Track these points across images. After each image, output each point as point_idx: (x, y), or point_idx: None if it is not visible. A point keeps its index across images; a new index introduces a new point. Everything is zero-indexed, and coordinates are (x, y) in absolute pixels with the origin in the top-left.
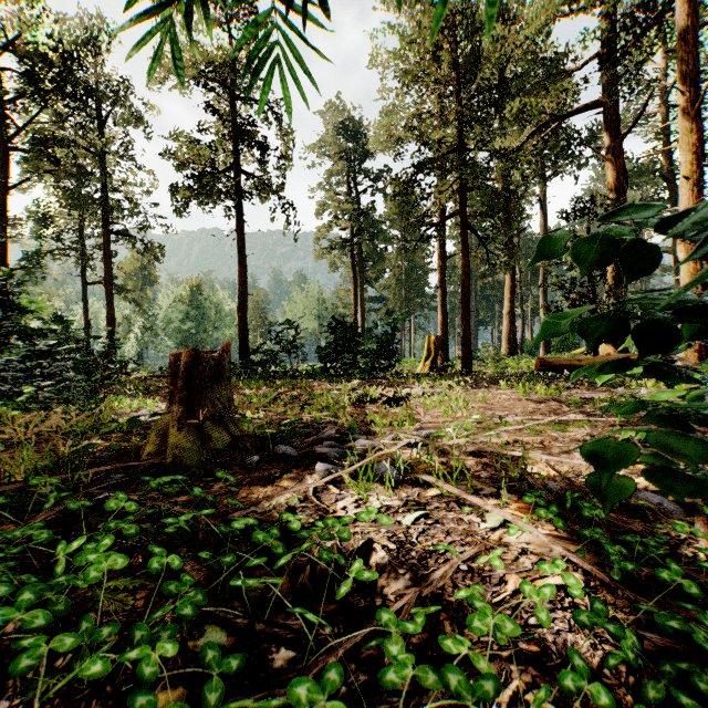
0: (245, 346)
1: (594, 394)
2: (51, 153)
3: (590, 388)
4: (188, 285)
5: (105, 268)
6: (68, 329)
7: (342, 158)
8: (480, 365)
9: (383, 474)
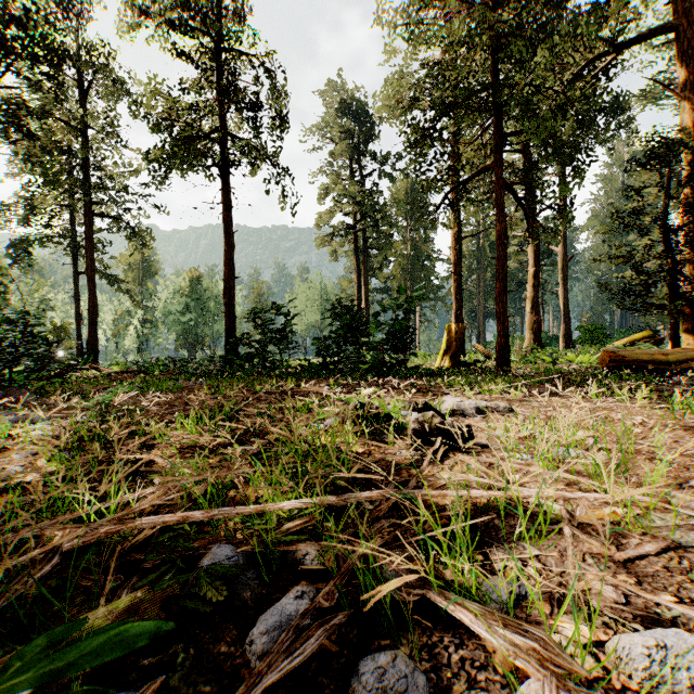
0: (231, 337)
1: None
2: (24, 125)
3: None
4: (188, 277)
5: (87, 252)
6: None
7: (345, 140)
8: None
9: None
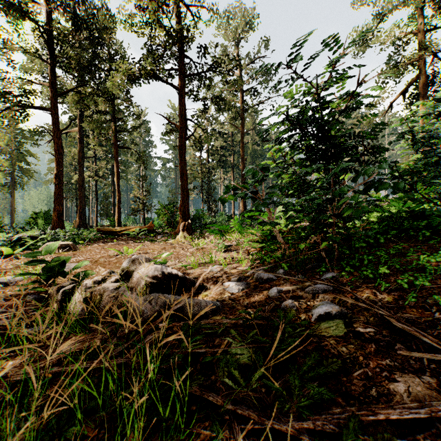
0: (14, 223)
1: None
2: None
3: None
4: None
5: None
6: None
7: None
8: None
9: None
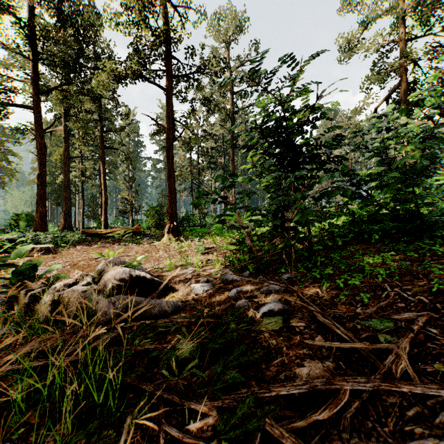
0: None
1: None
2: None
3: None
4: None
5: None
6: None
7: None
8: None
9: None
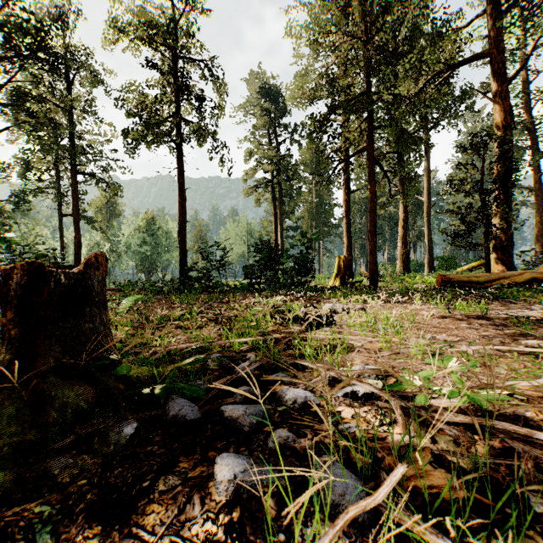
0: (184, 265)
1: (512, 310)
2: (28, 107)
3: (505, 304)
4: (145, 218)
5: (73, 201)
6: (11, 248)
7: (265, 115)
8: (379, 280)
9: (339, 501)
